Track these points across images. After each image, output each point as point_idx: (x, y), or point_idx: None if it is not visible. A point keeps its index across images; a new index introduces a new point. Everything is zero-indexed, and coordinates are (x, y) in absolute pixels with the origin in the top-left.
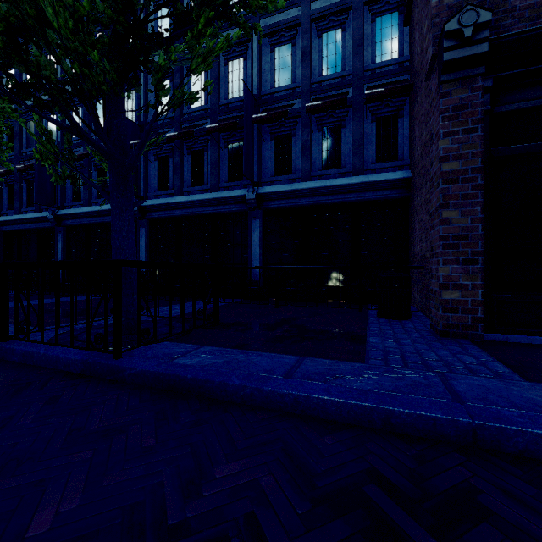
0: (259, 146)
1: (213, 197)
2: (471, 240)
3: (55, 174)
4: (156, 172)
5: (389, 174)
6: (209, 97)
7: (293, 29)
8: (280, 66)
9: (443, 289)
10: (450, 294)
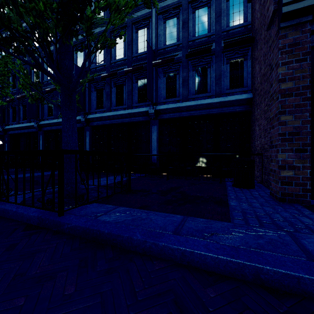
0: (156, 80)
1: (129, 112)
2: (301, 135)
3: (30, 97)
4: (95, 98)
5: (238, 96)
6: (126, 52)
7: (177, 8)
8: (169, 31)
9: (281, 169)
10: (287, 172)
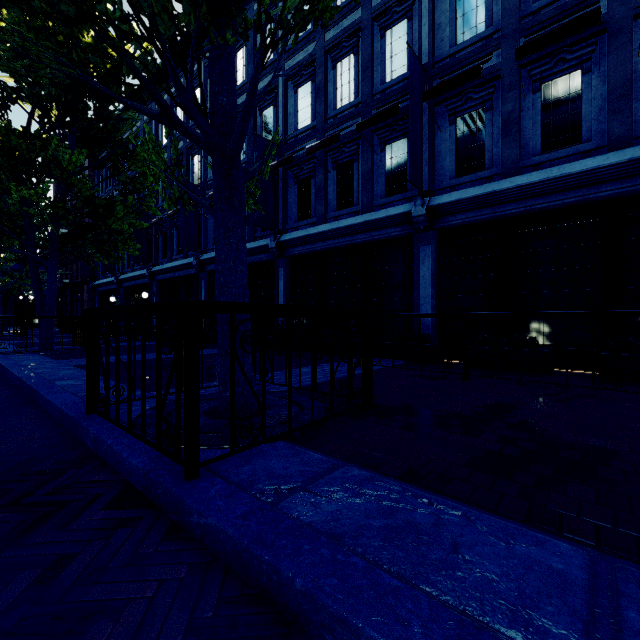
0: (431, 137)
1: (365, 220)
2: None
3: (167, 198)
4: (296, 198)
5: None
6: (360, 88)
7: None
8: (465, 10)
9: None
10: None
